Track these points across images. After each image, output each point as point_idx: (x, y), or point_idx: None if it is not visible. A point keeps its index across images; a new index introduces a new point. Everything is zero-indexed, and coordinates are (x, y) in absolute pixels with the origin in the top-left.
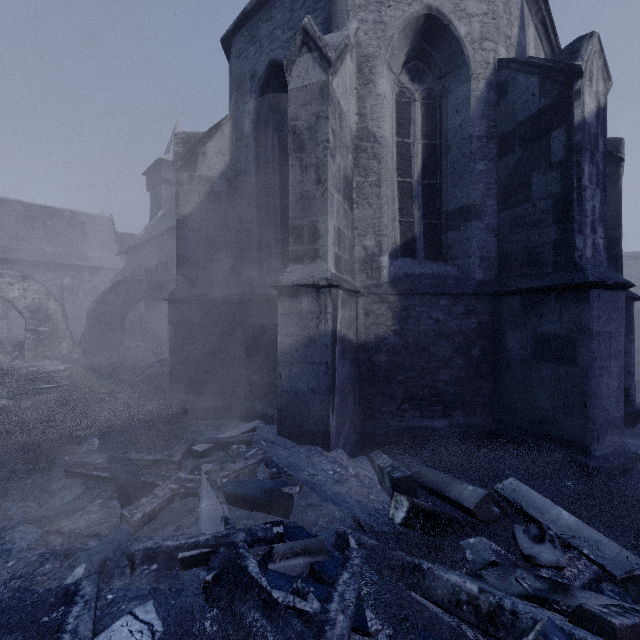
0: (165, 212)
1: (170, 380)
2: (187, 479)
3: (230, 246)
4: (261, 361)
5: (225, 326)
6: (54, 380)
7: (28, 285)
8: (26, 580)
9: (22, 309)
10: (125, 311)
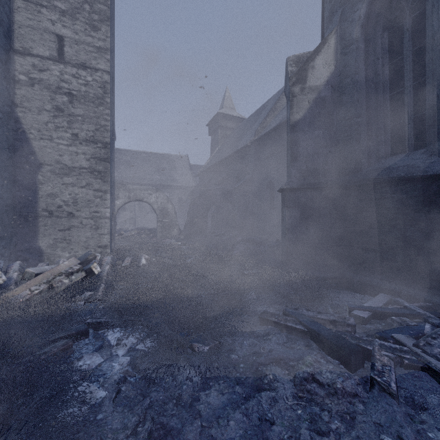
0: (221, 147)
1: (286, 252)
2: (395, 348)
3: (334, 142)
4: (379, 239)
5: (330, 209)
6: (183, 250)
7: (158, 194)
8: (336, 439)
9: (156, 209)
10: (208, 209)
